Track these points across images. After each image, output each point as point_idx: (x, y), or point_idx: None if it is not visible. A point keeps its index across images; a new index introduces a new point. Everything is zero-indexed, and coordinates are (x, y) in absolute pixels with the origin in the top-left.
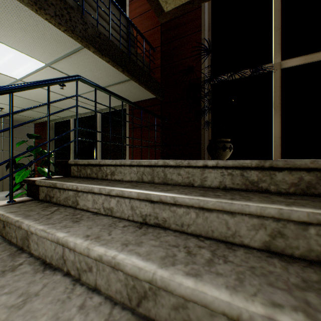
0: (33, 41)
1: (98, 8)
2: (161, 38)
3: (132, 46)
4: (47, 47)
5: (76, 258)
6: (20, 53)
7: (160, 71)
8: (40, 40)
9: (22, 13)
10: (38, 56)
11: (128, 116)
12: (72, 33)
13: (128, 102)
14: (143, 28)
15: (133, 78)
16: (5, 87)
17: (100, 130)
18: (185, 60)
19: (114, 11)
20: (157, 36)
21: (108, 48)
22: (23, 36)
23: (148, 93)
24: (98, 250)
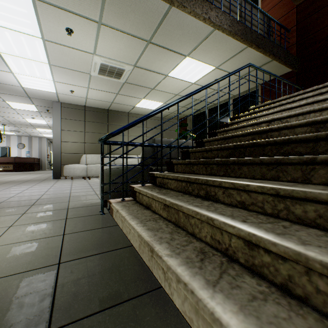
0: (218, 55)
1: (251, 20)
2: (296, 18)
3: (270, 35)
4: (223, 56)
5: (289, 113)
6: (206, 65)
7: (295, 47)
8: (222, 53)
9: (222, 41)
10: (214, 63)
11: (260, 94)
12: (246, 41)
13: (273, 75)
14: (276, 17)
15: (275, 59)
16: (228, 74)
17: (231, 113)
18: (326, 28)
19: (259, 16)
20: (292, 18)
21: (261, 43)
22: (214, 54)
23: (284, 68)
24: (304, 101)
